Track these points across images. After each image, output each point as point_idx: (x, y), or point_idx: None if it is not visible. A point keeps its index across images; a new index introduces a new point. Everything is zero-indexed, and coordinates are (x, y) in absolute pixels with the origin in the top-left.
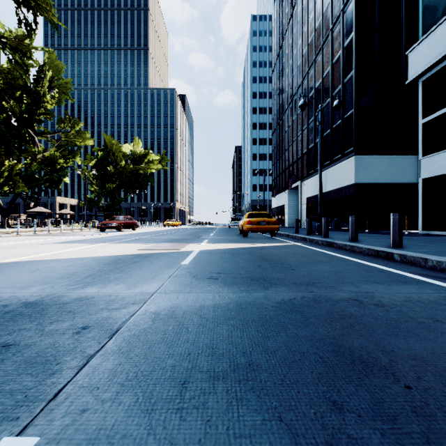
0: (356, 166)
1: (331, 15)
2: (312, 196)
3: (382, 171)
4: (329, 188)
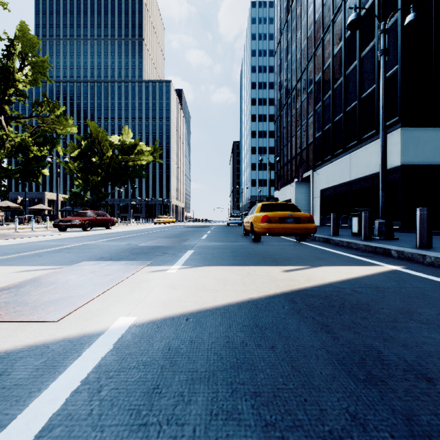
0: (402, 142)
1: None
2: (329, 187)
3: (439, 149)
4: (355, 175)
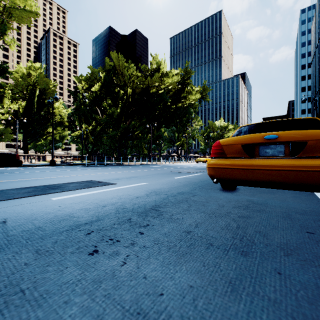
0: None
1: None
2: None
3: None
4: None
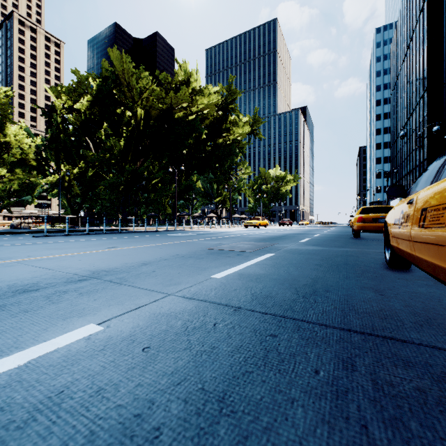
0: None
1: (418, 92)
2: None
3: None
4: None
